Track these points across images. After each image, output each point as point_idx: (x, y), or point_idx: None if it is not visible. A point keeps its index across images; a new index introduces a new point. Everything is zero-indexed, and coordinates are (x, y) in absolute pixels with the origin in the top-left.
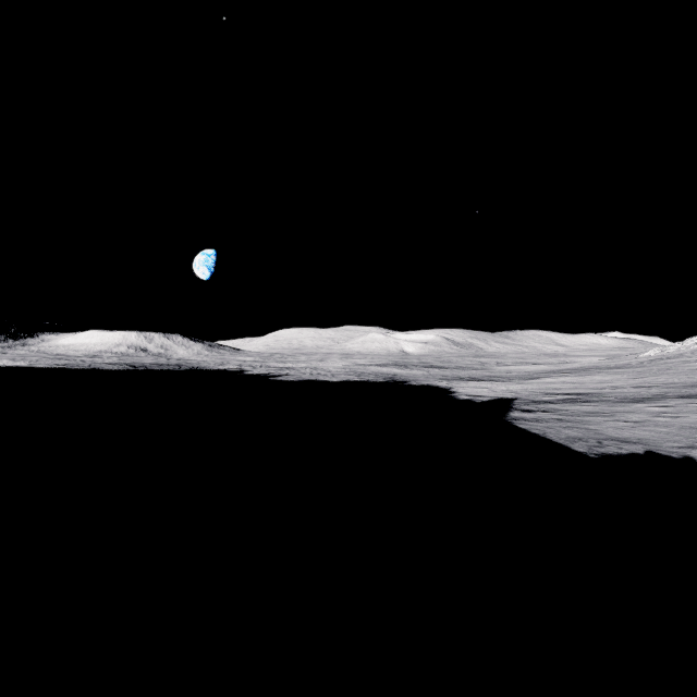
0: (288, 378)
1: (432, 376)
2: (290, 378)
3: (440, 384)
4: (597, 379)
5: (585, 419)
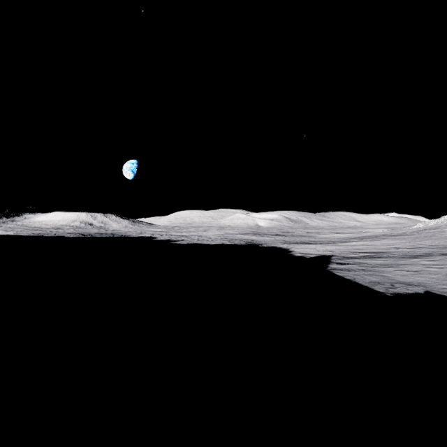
0: (183, 242)
1: (277, 241)
2: (184, 242)
3: (282, 246)
4: (385, 243)
5: (380, 269)
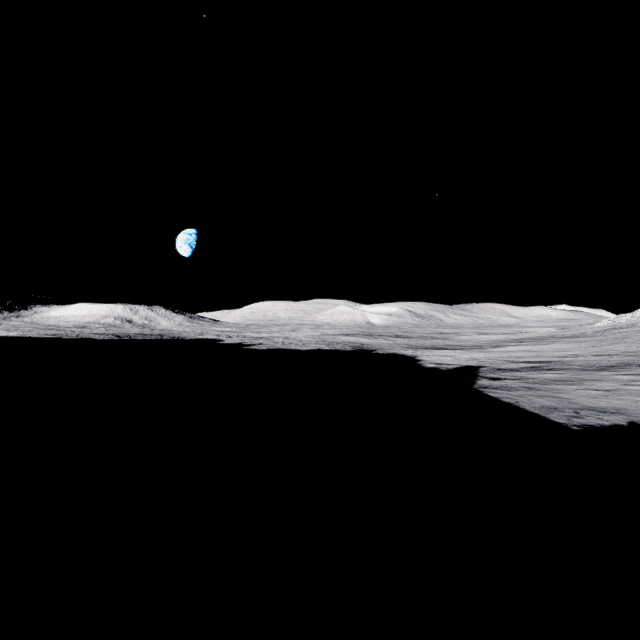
0: (261, 347)
1: (398, 345)
2: (263, 347)
3: (406, 353)
4: (556, 348)
5: (554, 388)
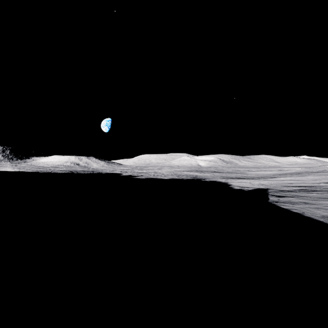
0: (142, 177)
1: (216, 176)
2: (143, 177)
3: (221, 181)
4: (311, 178)
5: (323, 203)
